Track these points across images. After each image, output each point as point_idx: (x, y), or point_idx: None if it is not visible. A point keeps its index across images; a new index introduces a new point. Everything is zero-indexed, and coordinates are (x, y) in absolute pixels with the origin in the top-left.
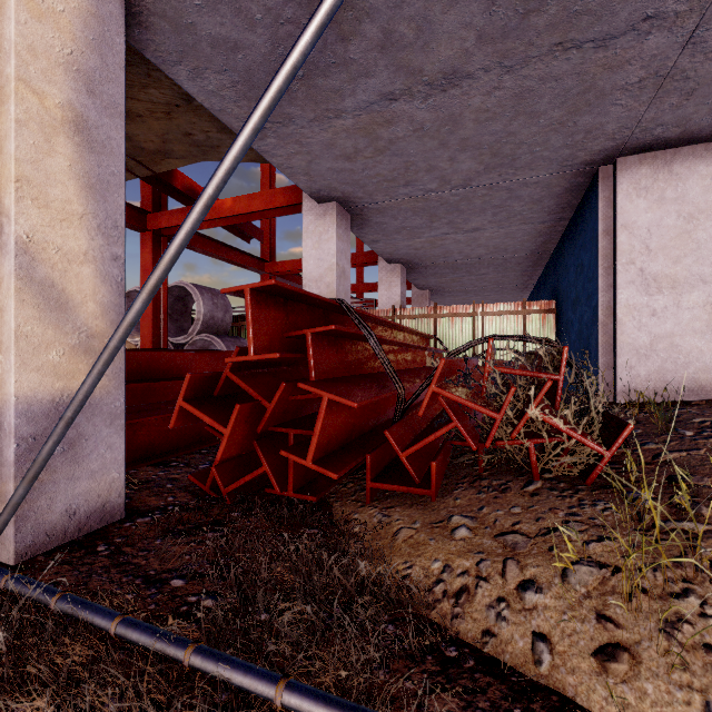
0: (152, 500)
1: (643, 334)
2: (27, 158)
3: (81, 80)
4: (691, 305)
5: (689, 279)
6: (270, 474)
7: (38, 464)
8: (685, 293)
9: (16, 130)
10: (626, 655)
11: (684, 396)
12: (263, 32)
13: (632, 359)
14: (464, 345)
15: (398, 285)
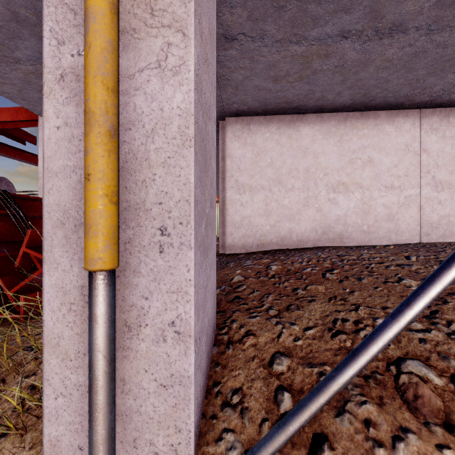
0: None
1: (237, 215)
2: None
3: None
4: (258, 200)
5: (257, 187)
6: None
7: None
8: (256, 194)
9: None
10: None
11: (255, 249)
12: None
13: (232, 229)
14: None
15: None
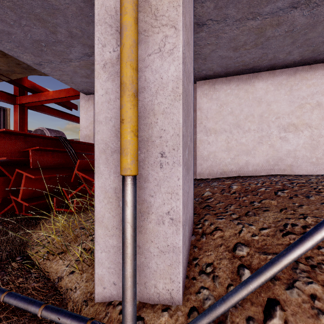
0: None
1: (205, 151)
2: None
3: None
4: (221, 140)
5: (220, 130)
6: (15, 206)
7: None
8: (219, 135)
9: None
10: (63, 254)
11: (219, 176)
12: (17, 29)
13: (202, 161)
14: None
15: None
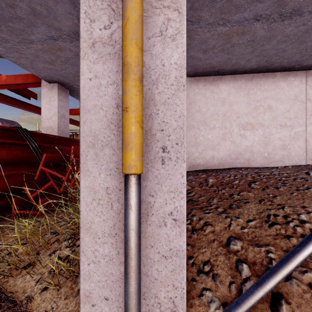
0: None
1: None
2: None
3: None
4: (190, 136)
5: (189, 126)
6: None
7: None
8: (188, 131)
9: None
10: (31, 266)
11: (188, 169)
12: None
13: None
14: None
15: None
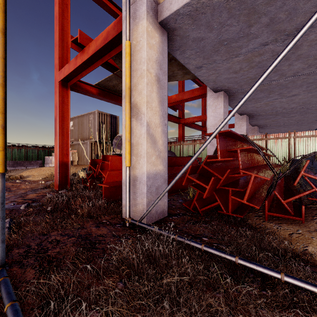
0: (172, 211)
1: None
2: (148, 95)
3: (158, 65)
4: None
5: None
6: (221, 205)
7: (164, 193)
8: None
9: (146, 86)
10: None
11: None
12: (215, 32)
13: None
14: (310, 153)
15: (245, 125)
